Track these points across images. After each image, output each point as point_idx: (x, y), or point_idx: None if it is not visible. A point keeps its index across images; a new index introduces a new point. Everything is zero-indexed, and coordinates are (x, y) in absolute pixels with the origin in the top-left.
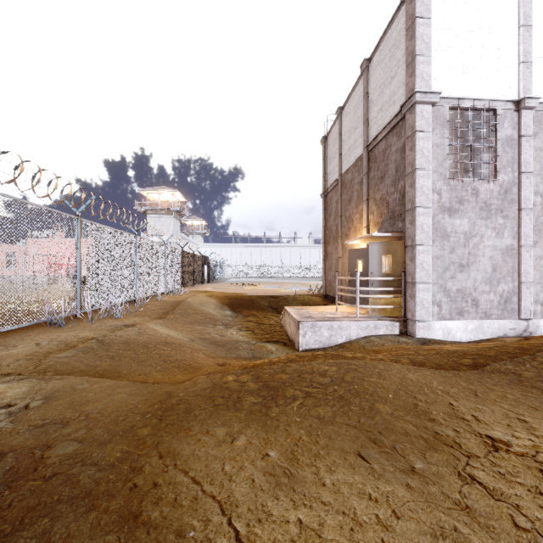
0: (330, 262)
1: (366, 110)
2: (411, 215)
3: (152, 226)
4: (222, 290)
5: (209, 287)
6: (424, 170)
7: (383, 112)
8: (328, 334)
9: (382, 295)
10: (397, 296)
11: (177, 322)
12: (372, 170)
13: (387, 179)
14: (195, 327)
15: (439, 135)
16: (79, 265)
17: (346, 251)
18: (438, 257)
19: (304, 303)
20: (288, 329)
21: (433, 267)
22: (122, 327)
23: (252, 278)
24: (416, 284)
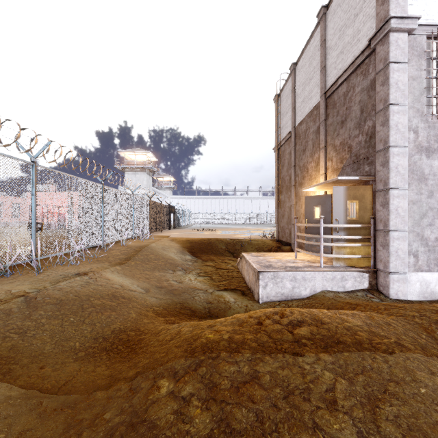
0: (283, 210)
1: (324, 57)
2: (382, 156)
3: (129, 182)
4: (185, 235)
5: (174, 232)
6: (399, 105)
7: (343, 54)
8: (291, 286)
9: (349, 244)
10: (365, 245)
11: (137, 268)
12: (331, 117)
13: (349, 122)
14: (154, 273)
15: (415, 67)
16: (34, 211)
17: (300, 199)
18: (414, 202)
19: (258, 247)
20: (246, 276)
21: (408, 213)
22: (72, 276)
23: (212, 224)
24: (390, 232)
